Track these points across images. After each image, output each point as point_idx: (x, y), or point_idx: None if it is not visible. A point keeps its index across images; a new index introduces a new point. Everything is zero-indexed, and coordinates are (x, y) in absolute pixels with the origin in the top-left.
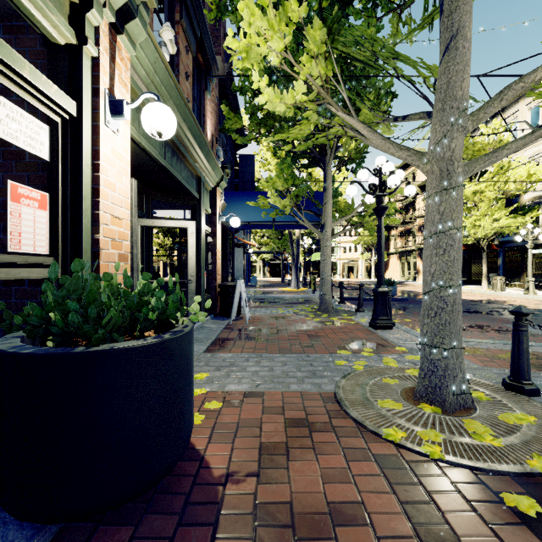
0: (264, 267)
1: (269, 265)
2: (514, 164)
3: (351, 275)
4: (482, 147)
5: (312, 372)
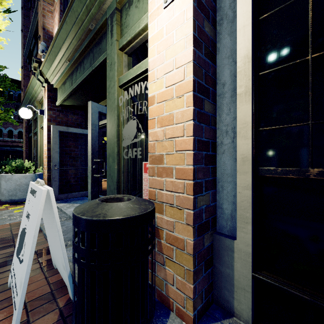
0: None
1: None
2: None
3: None
4: None
5: None
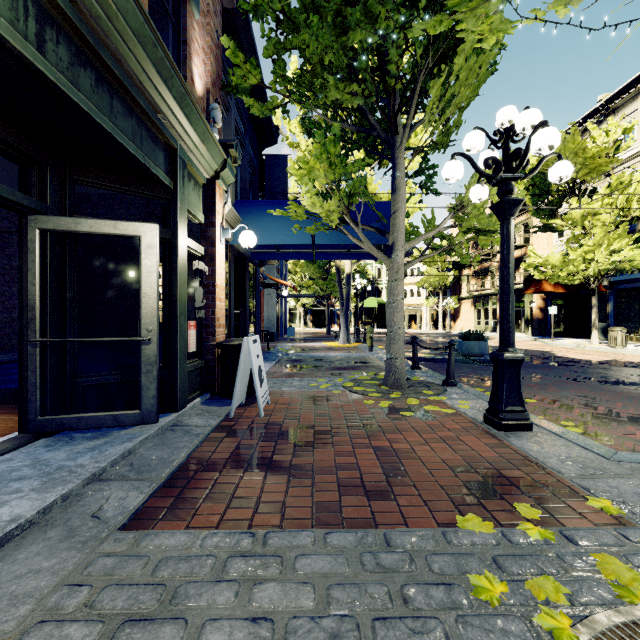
0: (306, 315)
1: (312, 313)
2: (639, 176)
3: (412, 325)
4: (597, 153)
5: None
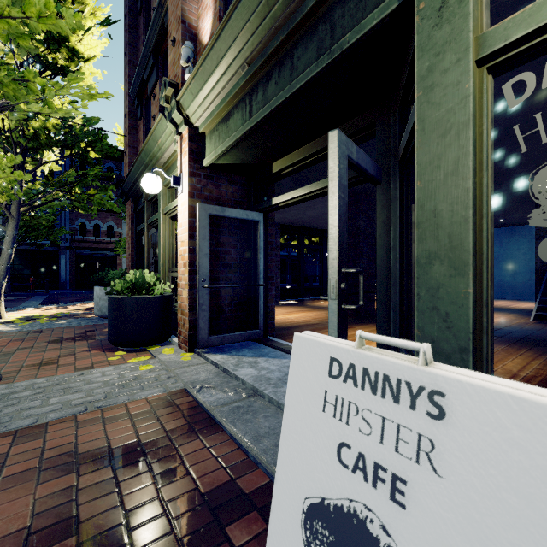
0: None
1: None
2: None
3: None
4: None
5: (3, 400)
